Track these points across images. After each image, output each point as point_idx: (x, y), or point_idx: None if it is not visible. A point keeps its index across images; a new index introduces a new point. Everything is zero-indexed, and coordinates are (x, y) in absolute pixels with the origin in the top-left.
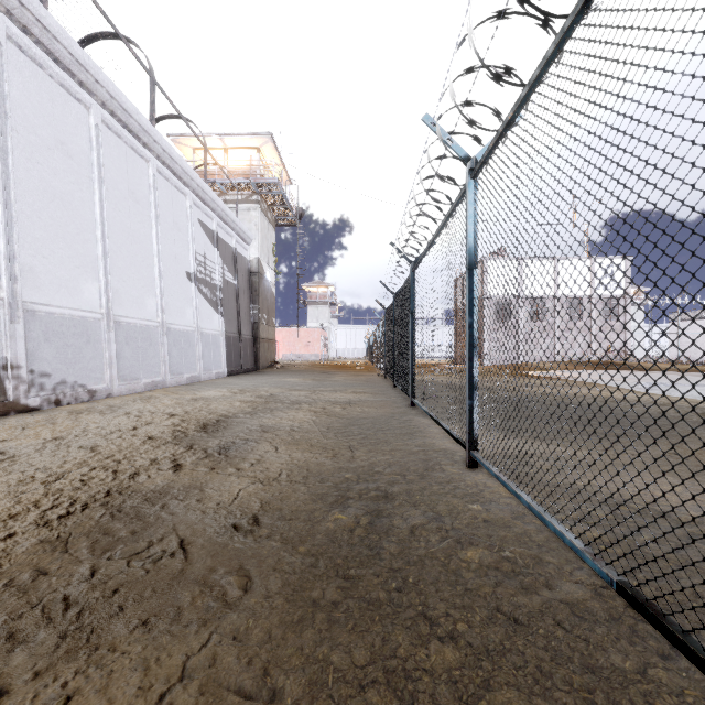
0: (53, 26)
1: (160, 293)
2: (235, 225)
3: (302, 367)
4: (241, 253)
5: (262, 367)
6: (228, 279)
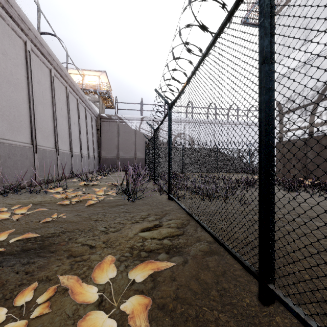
0: None
1: None
2: None
3: None
4: None
5: None
6: None
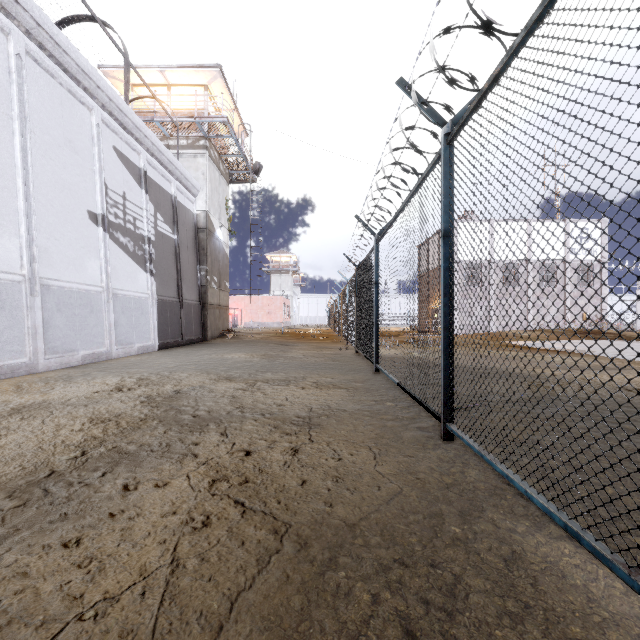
0: None
1: (28, 232)
2: (173, 167)
3: (258, 336)
4: (185, 205)
5: (212, 337)
6: (164, 231)
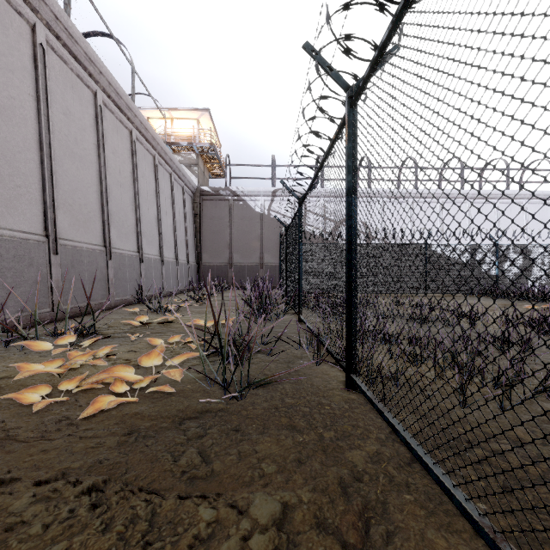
0: (510, 193)
1: None
2: None
3: None
4: None
5: None
6: None
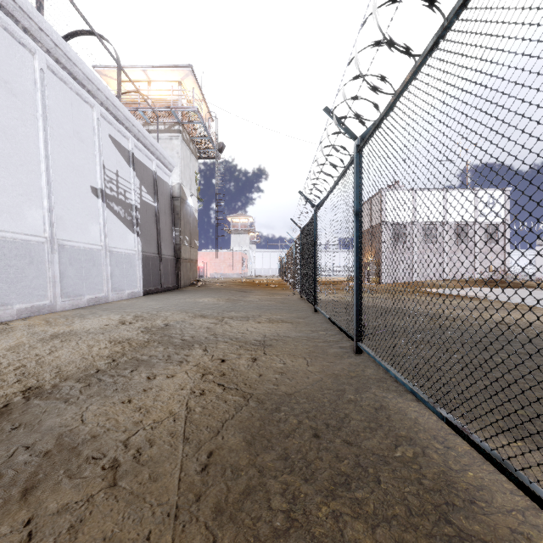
0: None
1: (49, 205)
2: (154, 149)
3: (222, 285)
4: (163, 178)
5: (184, 285)
6: (147, 200)
